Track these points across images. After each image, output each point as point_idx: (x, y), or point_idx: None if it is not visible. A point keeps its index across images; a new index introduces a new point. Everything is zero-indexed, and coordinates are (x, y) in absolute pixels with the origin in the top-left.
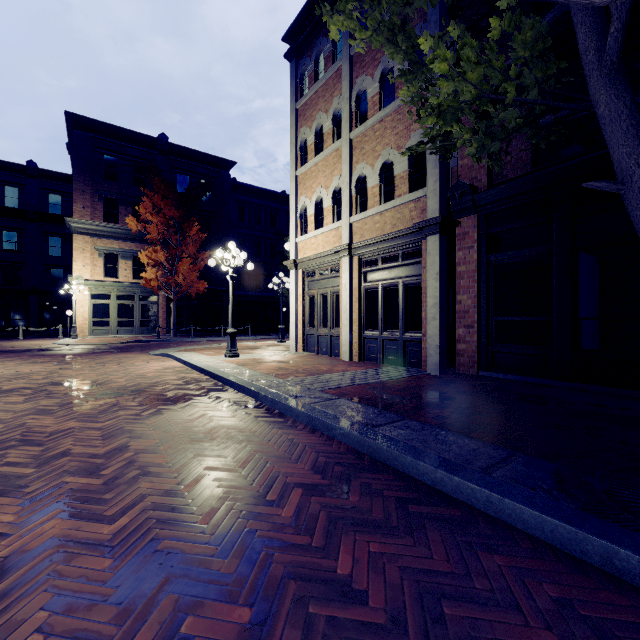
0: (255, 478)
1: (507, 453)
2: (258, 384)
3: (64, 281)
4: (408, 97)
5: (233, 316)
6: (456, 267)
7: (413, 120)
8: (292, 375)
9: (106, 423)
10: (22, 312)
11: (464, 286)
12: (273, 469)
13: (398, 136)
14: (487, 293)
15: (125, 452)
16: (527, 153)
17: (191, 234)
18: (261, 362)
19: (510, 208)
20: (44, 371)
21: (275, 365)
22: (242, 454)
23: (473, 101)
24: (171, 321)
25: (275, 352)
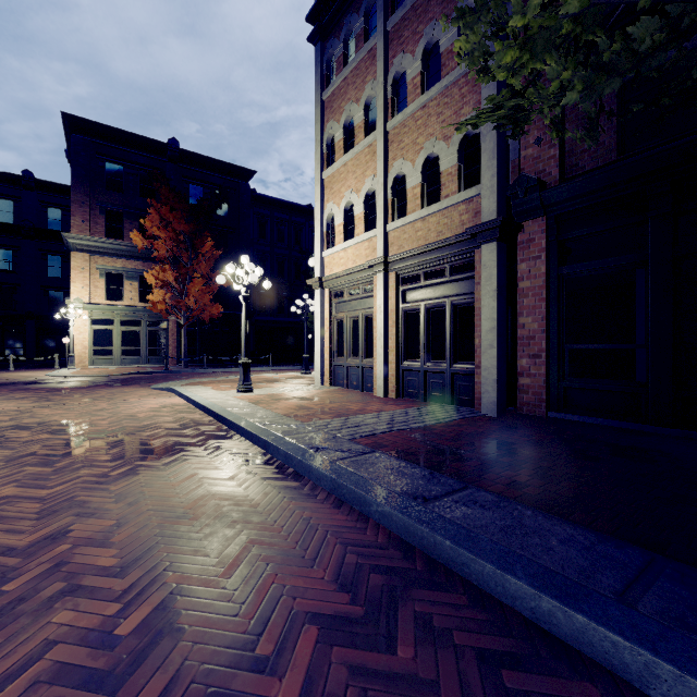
0: (244, 600)
1: (641, 556)
2: (270, 430)
3: (64, 305)
4: (466, 51)
5: (246, 344)
6: (518, 283)
7: (464, 102)
8: (315, 416)
9: (55, 489)
10: (17, 340)
11: (528, 306)
12: (274, 580)
13: (445, 124)
14: (558, 314)
15: (59, 543)
16: (611, 137)
17: (204, 251)
18: (279, 399)
19: (589, 207)
20: (16, 410)
21: (295, 403)
22: (232, 548)
23: (571, 29)
24: (181, 350)
25: (297, 386)
